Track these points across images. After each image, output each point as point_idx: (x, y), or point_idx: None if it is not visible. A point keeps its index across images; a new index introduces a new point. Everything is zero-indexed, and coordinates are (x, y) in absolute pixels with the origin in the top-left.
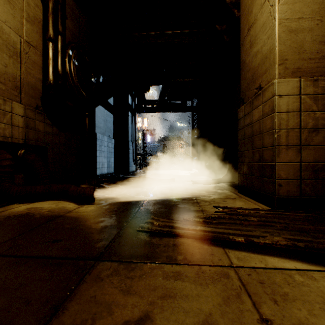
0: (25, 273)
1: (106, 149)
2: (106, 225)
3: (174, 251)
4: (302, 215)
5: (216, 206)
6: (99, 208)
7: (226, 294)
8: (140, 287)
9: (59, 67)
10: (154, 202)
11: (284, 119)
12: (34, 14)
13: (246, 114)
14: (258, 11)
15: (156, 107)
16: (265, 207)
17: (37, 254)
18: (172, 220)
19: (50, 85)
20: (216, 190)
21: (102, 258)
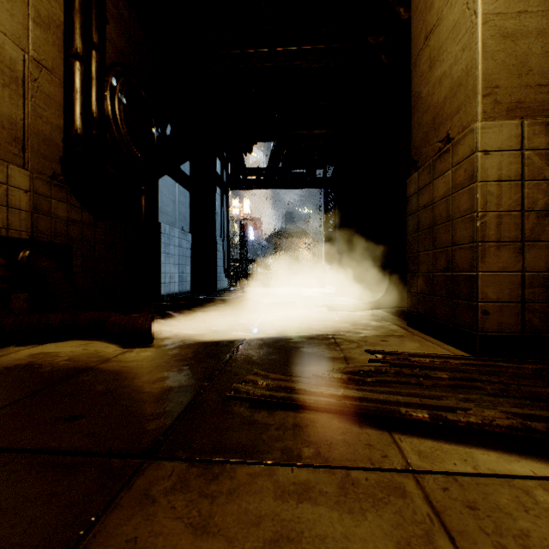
0: (3, 486)
1: (178, 251)
2: (171, 387)
3: (296, 438)
4: (531, 368)
5: (371, 351)
6: (160, 355)
7: (403, 535)
8: (228, 517)
9: (93, 106)
10: (259, 344)
11: (492, 194)
12: (48, 13)
13: (422, 187)
14: (445, 4)
15: (263, 181)
16: (458, 352)
17: (34, 444)
18: (292, 377)
19: (76, 136)
20: (367, 321)
21: (157, 453)
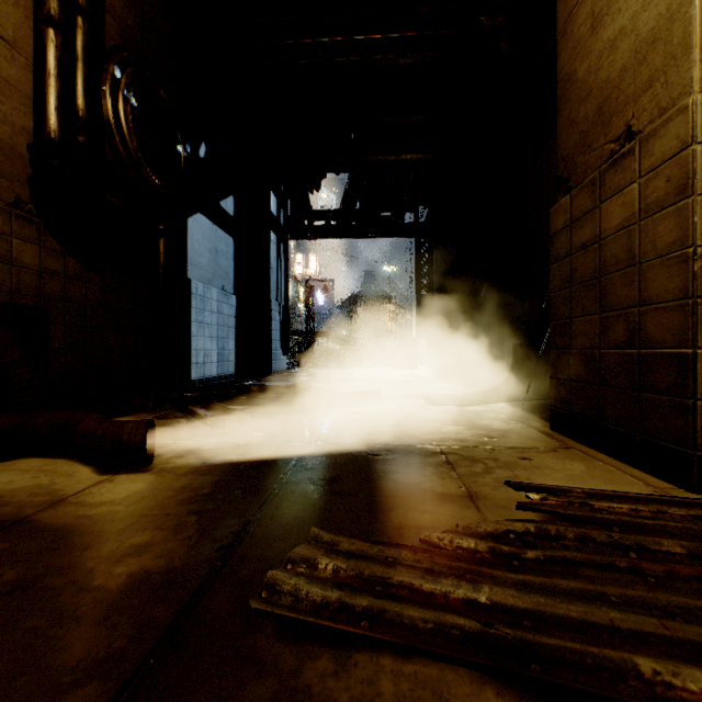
0: None
1: (217, 319)
2: (149, 572)
3: None
4: None
5: (516, 485)
6: (155, 489)
7: None
8: None
9: (79, 100)
10: (324, 464)
11: None
12: None
13: (579, 217)
14: None
15: (335, 227)
16: (656, 482)
17: None
18: (384, 547)
19: (48, 142)
20: (488, 421)
21: None
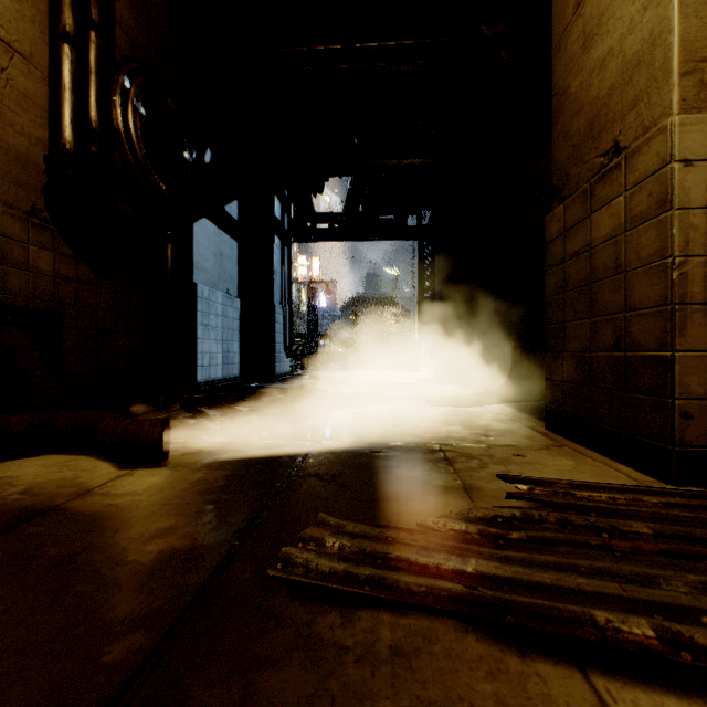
0: None
1: (221, 322)
2: (176, 549)
3: (398, 689)
4: None
5: (507, 478)
6: (173, 482)
7: None
8: None
9: (92, 112)
10: (329, 461)
11: (698, 228)
12: None
13: (572, 226)
14: None
15: (338, 230)
16: (639, 476)
17: None
18: (384, 529)
19: (64, 153)
20: (487, 421)
21: None
